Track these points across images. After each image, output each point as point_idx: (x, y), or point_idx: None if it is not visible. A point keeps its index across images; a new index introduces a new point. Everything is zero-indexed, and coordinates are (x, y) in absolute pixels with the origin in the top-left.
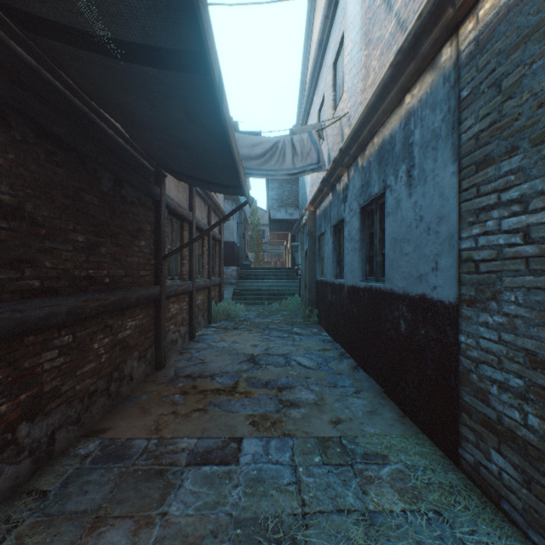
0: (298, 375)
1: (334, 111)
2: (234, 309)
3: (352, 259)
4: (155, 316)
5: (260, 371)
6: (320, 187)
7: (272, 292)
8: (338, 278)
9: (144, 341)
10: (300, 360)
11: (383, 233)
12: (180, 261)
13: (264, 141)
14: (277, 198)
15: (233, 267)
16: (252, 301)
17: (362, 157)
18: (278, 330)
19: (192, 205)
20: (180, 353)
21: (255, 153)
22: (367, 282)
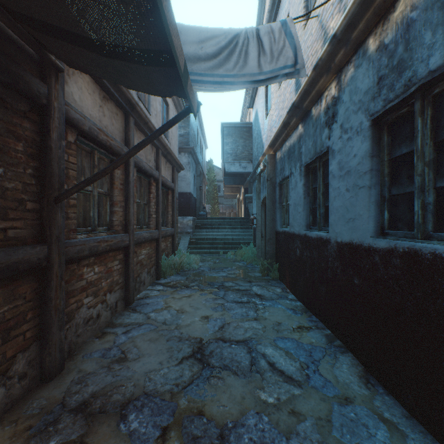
0: (276, 401)
1: (305, 21)
2: (187, 261)
3: (351, 202)
4: (40, 294)
5: (210, 388)
6: (286, 120)
7: (226, 241)
8: (312, 229)
9: (0, 347)
10: (272, 357)
11: (442, 149)
12: (110, 208)
13: (217, 34)
14: (231, 153)
15: (189, 217)
16: (207, 250)
17: (380, 30)
18: (234, 290)
19: (129, 139)
20: (101, 335)
21: (205, 52)
22: (400, 240)
